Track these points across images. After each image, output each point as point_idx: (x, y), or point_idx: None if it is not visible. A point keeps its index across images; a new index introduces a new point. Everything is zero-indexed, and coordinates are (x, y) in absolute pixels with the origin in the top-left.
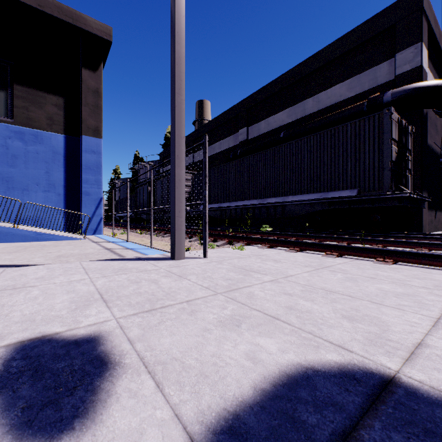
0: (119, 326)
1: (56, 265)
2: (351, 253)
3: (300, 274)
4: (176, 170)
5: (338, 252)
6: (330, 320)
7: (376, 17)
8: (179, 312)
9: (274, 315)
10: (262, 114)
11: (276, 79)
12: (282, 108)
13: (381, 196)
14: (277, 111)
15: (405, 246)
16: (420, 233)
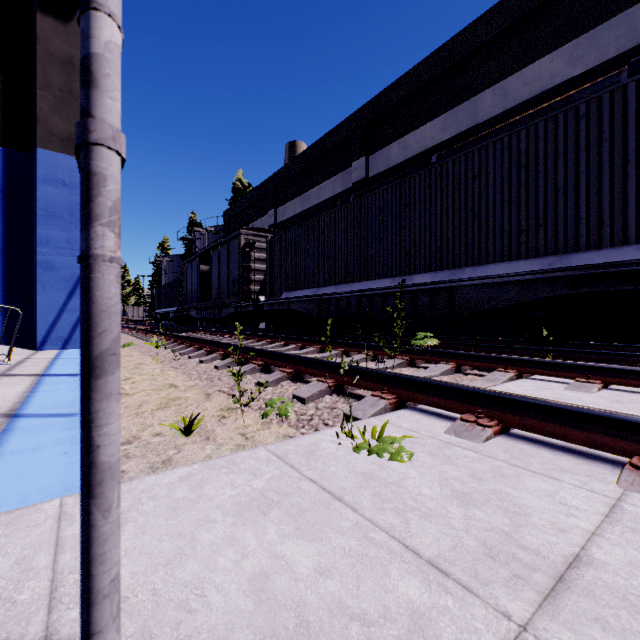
0: None
1: None
2: None
3: None
4: None
5: None
6: None
7: None
8: None
9: None
10: (393, 130)
11: (420, 62)
12: (432, 116)
13: None
14: (422, 122)
15: None
16: None
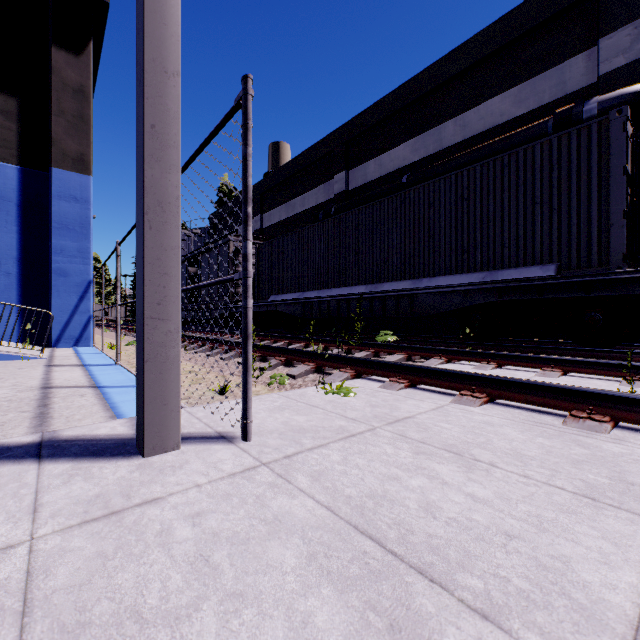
0: None
1: None
2: None
3: None
4: (147, 170)
5: (603, 411)
6: None
7: None
8: None
9: None
10: (370, 149)
11: (394, 91)
12: (404, 139)
13: (607, 276)
14: (396, 144)
15: None
16: None
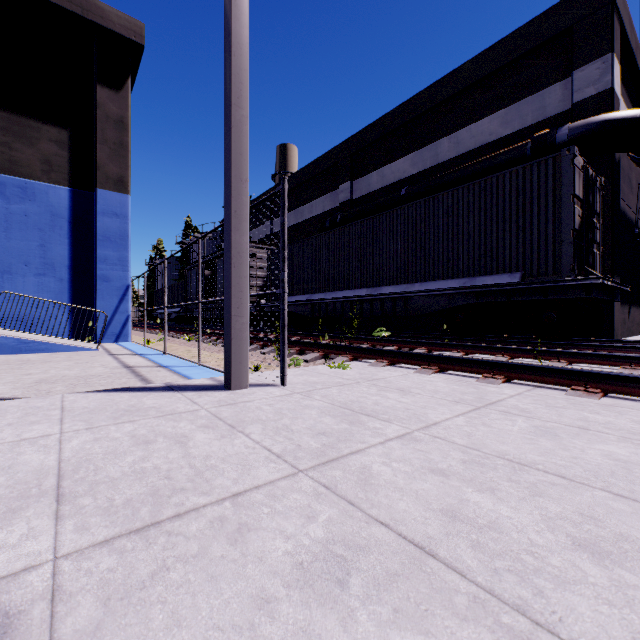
0: (52, 589)
1: (15, 402)
2: (525, 375)
3: (450, 420)
4: (233, 236)
5: (502, 374)
6: (550, 555)
7: (543, 16)
8: (210, 533)
9: (422, 542)
10: (373, 161)
11: (394, 109)
12: (404, 153)
13: (558, 283)
14: (396, 157)
15: (603, 363)
16: (614, 340)
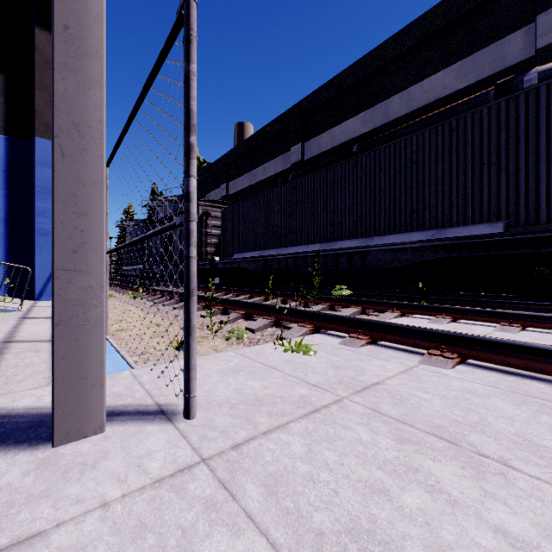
0: None
1: None
2: None
3: None
4: (58, 82)
5: None
6: None
7: None
8: None
9: None
10: (323, 123)
11: (345, 70)
12: (354, 113)
13: None
14: (347, 117)
15: None
16: None
